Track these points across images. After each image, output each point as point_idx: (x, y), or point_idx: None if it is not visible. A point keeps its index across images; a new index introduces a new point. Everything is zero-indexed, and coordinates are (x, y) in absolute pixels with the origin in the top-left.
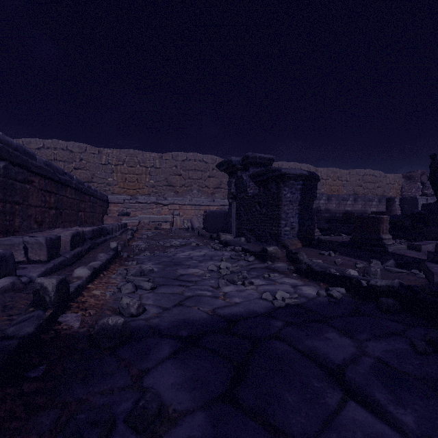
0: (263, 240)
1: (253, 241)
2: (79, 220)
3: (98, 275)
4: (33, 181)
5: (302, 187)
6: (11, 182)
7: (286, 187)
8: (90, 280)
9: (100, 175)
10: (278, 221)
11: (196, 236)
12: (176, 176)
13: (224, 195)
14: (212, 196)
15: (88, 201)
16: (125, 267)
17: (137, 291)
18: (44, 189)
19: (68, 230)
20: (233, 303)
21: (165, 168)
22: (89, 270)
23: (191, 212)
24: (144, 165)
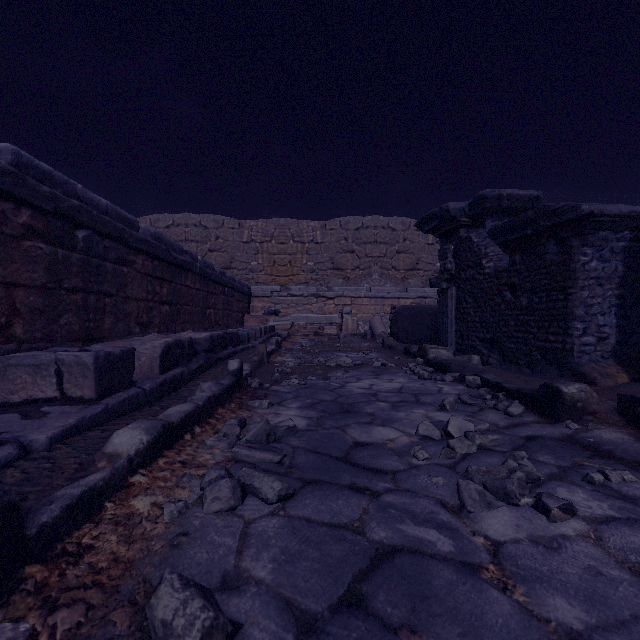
0: (521, 362)
1: (495, 363)
2: (207, 321)
3: (181, 437)
4: (133, 262)
5: (627, 245)
6: (98, 262)
7: (587, 248)
8: (147, 458)
9: (241, 258)
10: (566, 323)
11: (379, 348)
12: (346, 254)
13: (423, 281)
14: (403, 282)
15: (221, 294)
16: (246, 412)
17: (242, 506)
18: (152, 274)
19: (166, 337)
20: (552, 628)
21: (330, 242)
22: (149, 433)
23: (370, 309)
24: (300, 241)
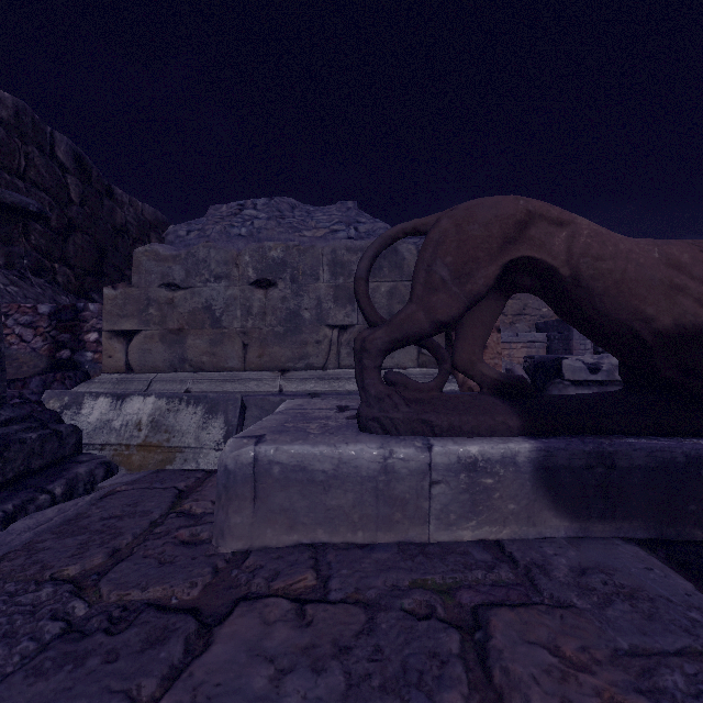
0: None
1: None
2: None
3: None
4: None
5: None
6: None
7: None
8: None
9: None
10: None
11: None
12: None
13: (530, 325)
14: (511, 327)
15: None
16: None
17: None
18: None
19: None
20: None
21: None
22: None
23: None
24: None
